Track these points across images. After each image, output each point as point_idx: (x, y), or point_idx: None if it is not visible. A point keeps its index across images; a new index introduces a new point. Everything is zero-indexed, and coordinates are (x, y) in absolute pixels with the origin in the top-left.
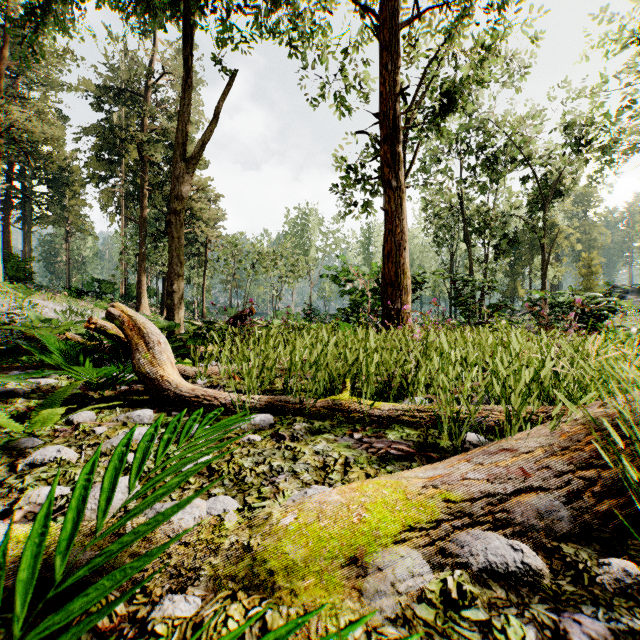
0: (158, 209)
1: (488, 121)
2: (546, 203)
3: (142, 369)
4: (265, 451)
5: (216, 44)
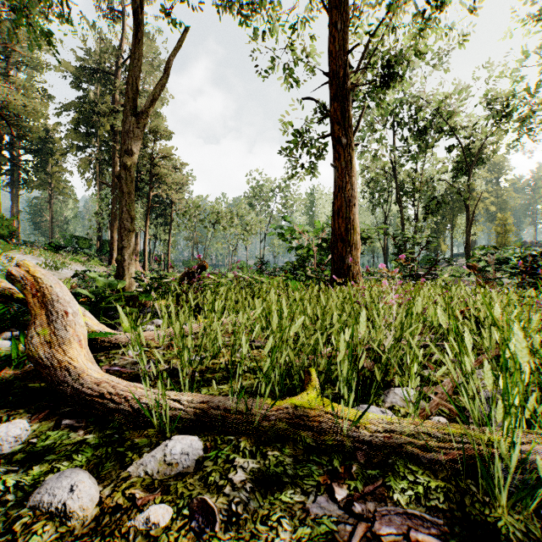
0: None
1: (418, 97)
2: (470, 169)
3: (34, 352)
4: None
5: None
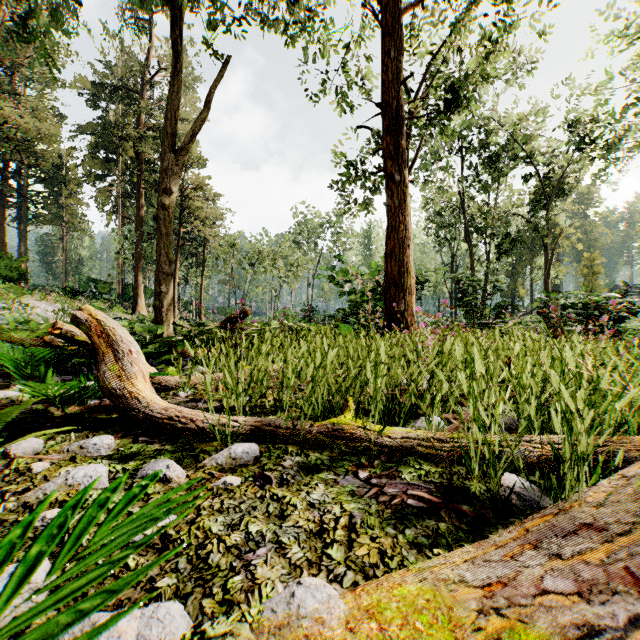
0: (155, 208)
1: (490, 118)
2: (549, 202)
3: (107, 384)
4: (244, 503)
5: (207, 26)
